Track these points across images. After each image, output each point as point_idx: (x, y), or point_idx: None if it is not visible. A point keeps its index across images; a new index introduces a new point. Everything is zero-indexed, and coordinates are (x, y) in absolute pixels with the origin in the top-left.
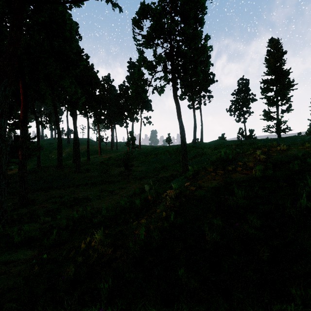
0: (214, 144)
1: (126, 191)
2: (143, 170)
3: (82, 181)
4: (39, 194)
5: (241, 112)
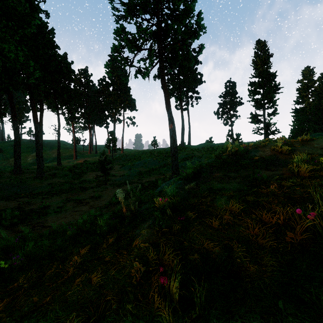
0: (203, 146)
1: (99, 200)
2: (125, 174)
3: (44, 189)
4: None
5: (228, 114)
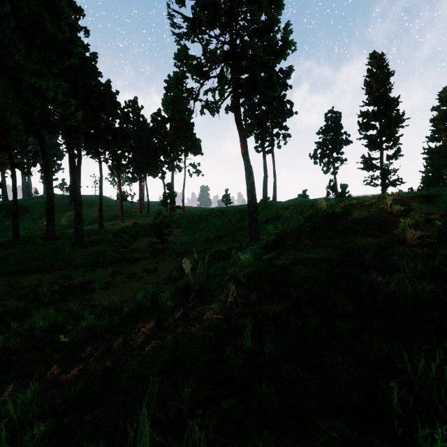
0: (293, 203)
1: (156, 275)
2: (187, 241)
3: (85, 259)
4: (0, 282)
5: (330, 158)
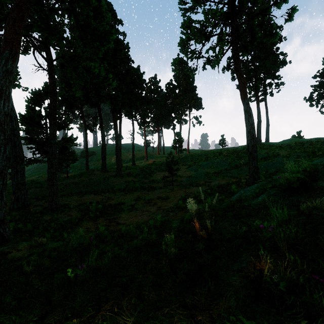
0: (288, 143)
1: (166, 202)
2: (191, 175)
3: (121, 186)
4: (73, 198)
5: None
